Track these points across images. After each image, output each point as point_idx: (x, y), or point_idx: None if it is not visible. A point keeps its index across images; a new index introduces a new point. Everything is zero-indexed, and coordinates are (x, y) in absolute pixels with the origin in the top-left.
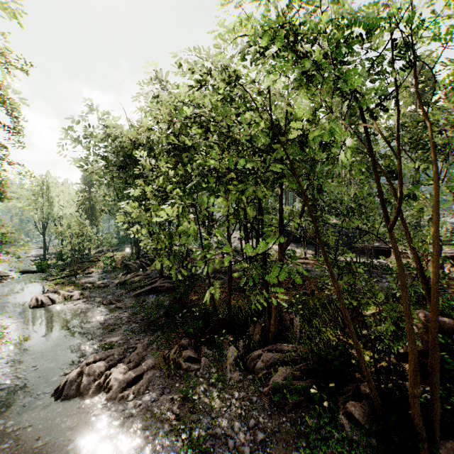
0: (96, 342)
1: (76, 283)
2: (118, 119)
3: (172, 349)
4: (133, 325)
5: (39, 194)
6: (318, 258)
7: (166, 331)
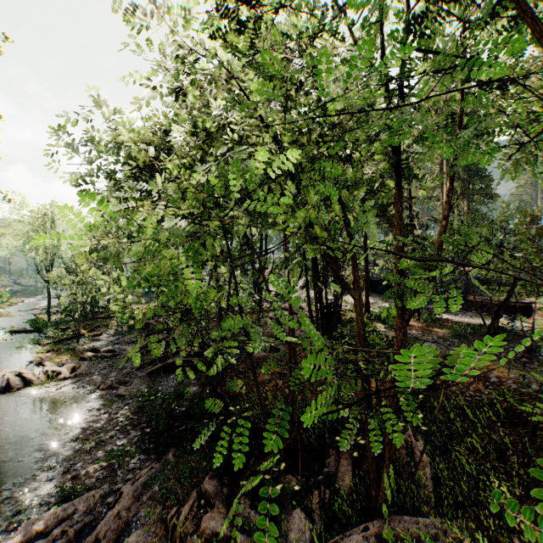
0: (59, 473)
1: (76, 349)
2: (134, 122)
3: (186, 500)
4: (131, 434)
5: (41, 228)
6: (420, 318)
7: (182, 453)
